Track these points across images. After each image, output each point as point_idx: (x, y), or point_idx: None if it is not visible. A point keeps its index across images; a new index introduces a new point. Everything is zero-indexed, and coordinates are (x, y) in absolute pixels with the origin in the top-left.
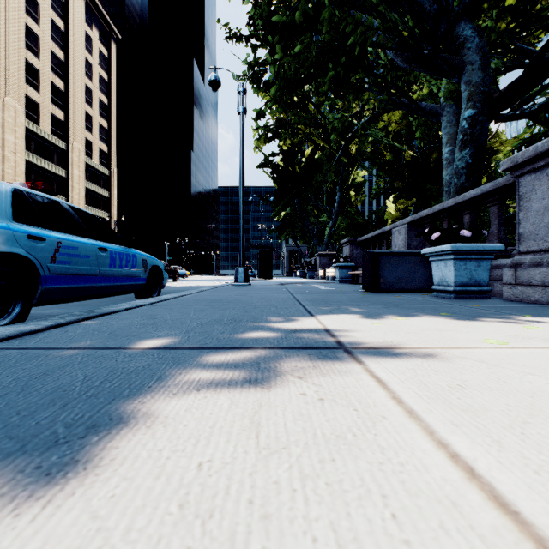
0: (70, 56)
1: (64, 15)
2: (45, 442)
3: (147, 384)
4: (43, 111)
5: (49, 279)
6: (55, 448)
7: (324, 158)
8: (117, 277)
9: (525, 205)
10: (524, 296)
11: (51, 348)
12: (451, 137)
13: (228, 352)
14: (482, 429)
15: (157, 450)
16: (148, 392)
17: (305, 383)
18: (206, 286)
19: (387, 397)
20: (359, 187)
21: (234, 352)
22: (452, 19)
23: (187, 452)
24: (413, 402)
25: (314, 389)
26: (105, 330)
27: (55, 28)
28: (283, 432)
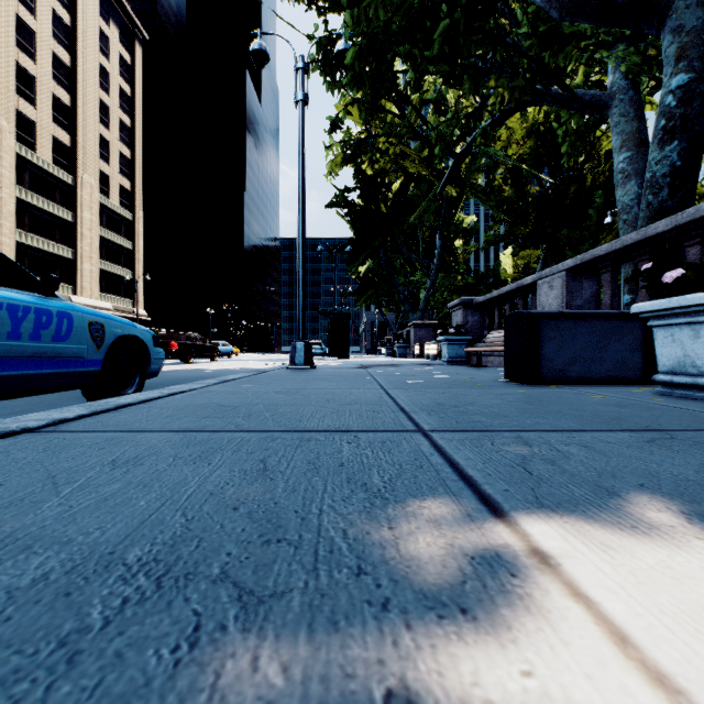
0: (79, 59)
1: (71, 5)
2: None
3: None
4: (41, 132)
5: None
6: None
7: (420, 194)
8: None
9: None
10: None
11: None
12: (628, 138)
13: None
14: None
15: None
16: None
17: None
18: (251, 369)
19: None
20: (467, 234)
21: None
22: None
23: None
24: None
25: None
26: None
27: (58, 22)
28: None
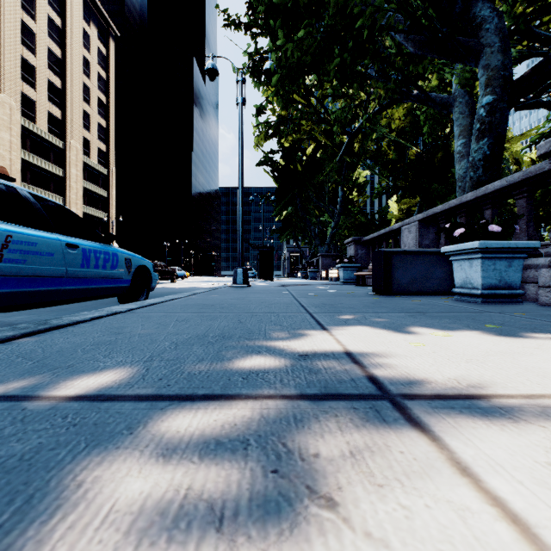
0: (68, 53)
1: (61, 12)
2: None
3: None
4: (39, 108)
5: None
6: None
7: (326, 156)
8: (91, 279)
9: None
10: None
11: None
12: (464, 129)
13: (197, 410)
14: None
15: None
16: None
17: (349, 533)
18: (204, 287)
19: None
20: (362, 186)
21: (208, 407)
22: None
23: None
24: None
25: None
26: (34, 355)
27: (52, 25)
28: None
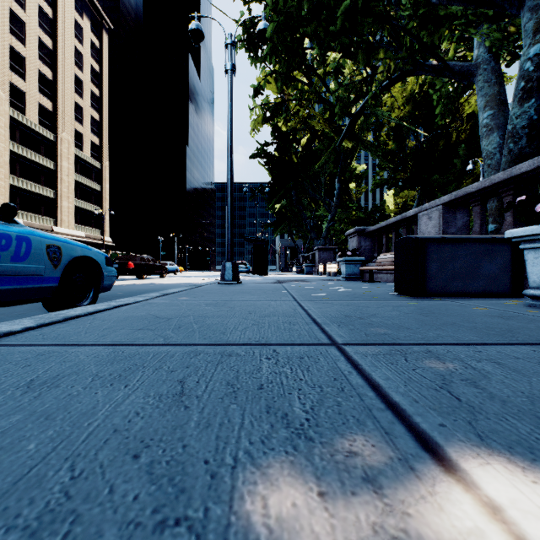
0: (59, 44)
1: (53, 2)
2: None
3: None
4: (29, 100)
5: None
6: None
7: (322, 147)
8: None
9: None
10: None
11: None
12: (491, 99)
13: None
14: None
15: None
16: None
17: None
18: (191, 283)
19: None
20: (359, 178)
21: None
22: None
23: None
24: None
25: None
26: None
27: (42, 15)
28: None
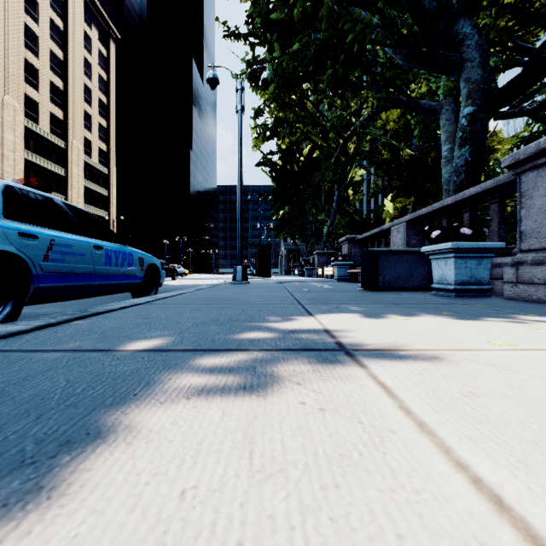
0: (69, 55)
1: (63, 15)
2: (9, 462)
3: (132, 391)
4: (42, 110)
5: (41, 277)
6: (19, 470)
7: (322, 157)
8: (112, 275)
9: (527, 202)
10: (526, 295)
11: (37, 350)
12: (450, 135)
13: (223, 355)
14: (504, 446)
15: (135, 473)
16: (133, 400)
17: (305, 390)
18: (204, 284)
19: (394, 407)
20: (358, 186)
21: (229, 354)
22: (451, 16)
23: (169, 476)
24: (423, 413)
25: (314, 397)
26: (96, 331)
27: (54, 28)
28: (280, 450)
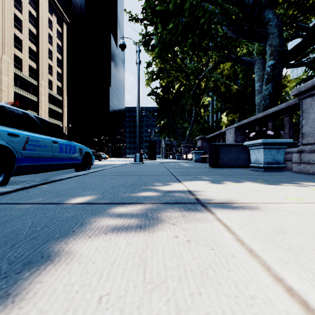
0: (40, 31)
1: (36, 8)
2: None
3: (72, 229)
4: (24, 63)
5: (21, 159)
6: None
7: (186, 90)
8: (63, 159)
9: (306, 116)
10: (305, 170)
11: (16, 203)
12: (260, 77)
13: (127, 206)
14: (304, 265)
15: (70, 284)
16: (72, 235)
17: (177, 228)
18: (117, 164)
19: (233, 239)
20: (206, 107)
21: (131, 205)
22: (261, 8)
23: (92, 286)
24: (251, 243)
25: (183, 233)
26: (52, 191)
27: (31, 15)
28: (163, 268)
